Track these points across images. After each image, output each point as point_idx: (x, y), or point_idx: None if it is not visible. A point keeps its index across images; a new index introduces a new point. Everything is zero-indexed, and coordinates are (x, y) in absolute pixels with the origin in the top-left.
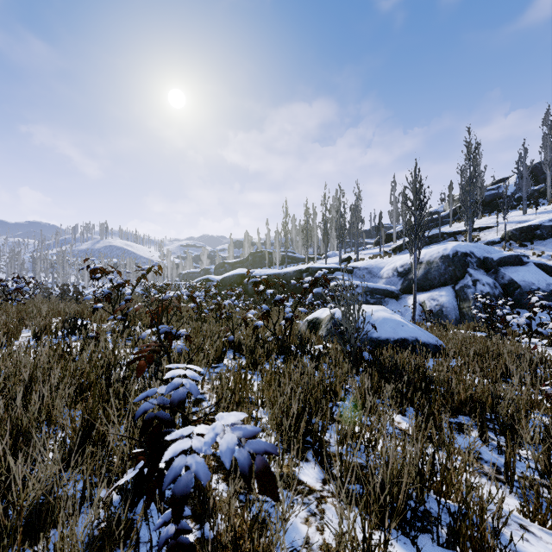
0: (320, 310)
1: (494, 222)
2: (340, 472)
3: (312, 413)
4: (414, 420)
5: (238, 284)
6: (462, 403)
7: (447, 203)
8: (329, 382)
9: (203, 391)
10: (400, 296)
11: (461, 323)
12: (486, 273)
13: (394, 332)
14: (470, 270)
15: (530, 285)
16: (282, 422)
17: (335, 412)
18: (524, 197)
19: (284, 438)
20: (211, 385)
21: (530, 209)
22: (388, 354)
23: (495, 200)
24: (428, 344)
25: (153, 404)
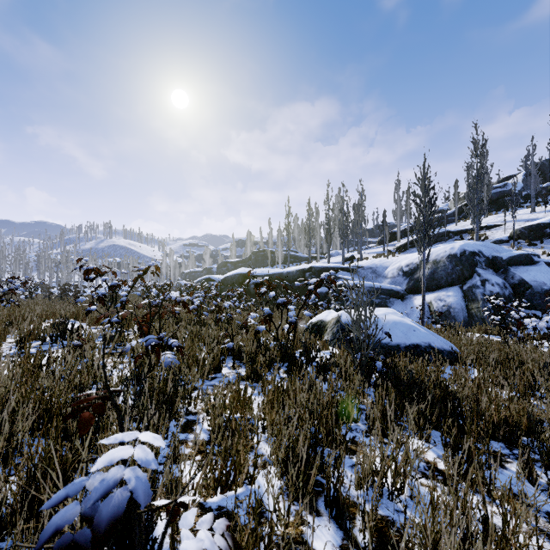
0: (325, 313)
1: (501, 220)
2: (364, 541)
3: (323, 446)
4: (440, 448)
5: (240, 283)
6: (495, 426)
7: (452, 202)
8: (340, 401)
9: (197, 410)
10: (406, 296)
11: (469, 324)
12: (495, 273)
13: (405, 337)
14: (478, 269)
15: (542, 286)
16: (287, 456)
17: (347, 438)
18: (533, 194)
19: (290, 490)
20: (205, 405)
21: (538, 207)
22: (401, 362)
23: (502, 198)
24: (442, 350)
25: (72, 516)
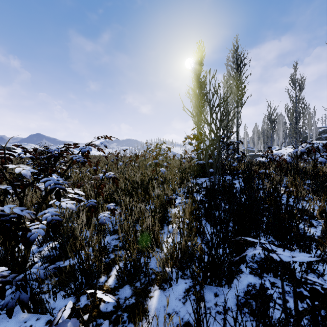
0: None
1: None
2: None
3: None
4: None
5: None
6: None
7: None
8: None
9: None
10: None
11: None
12: None
13: None
14: (317, 153)
15: None
16: None
17: None
18: None
19: None
20: None
21: None
22: None
23: None
24: None
25: None
